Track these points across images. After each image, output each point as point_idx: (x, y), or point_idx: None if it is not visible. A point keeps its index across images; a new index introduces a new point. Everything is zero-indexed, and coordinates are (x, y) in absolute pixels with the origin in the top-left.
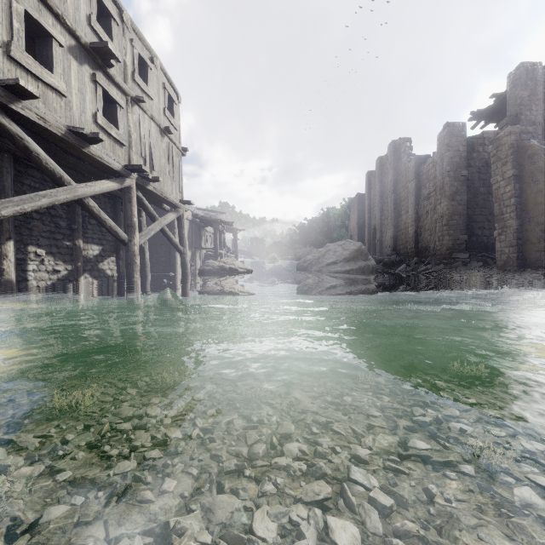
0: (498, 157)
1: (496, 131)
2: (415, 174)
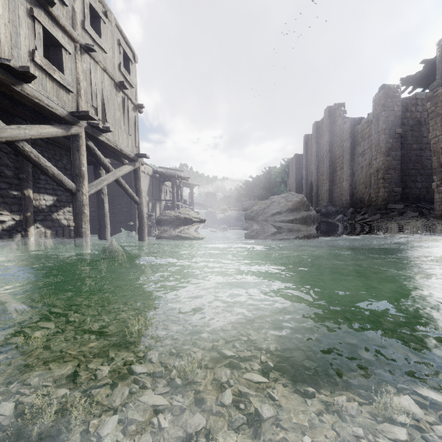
0: (437, 113)
1: (428, 92)
2: (350, 134)
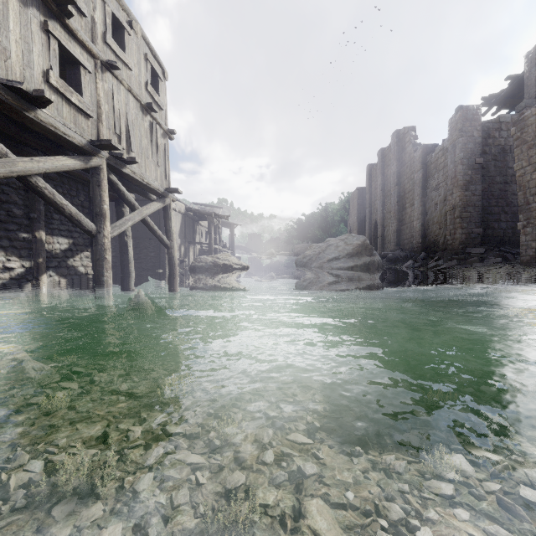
0: (523, 140)
1: (514, 115)
2: (422, 164)
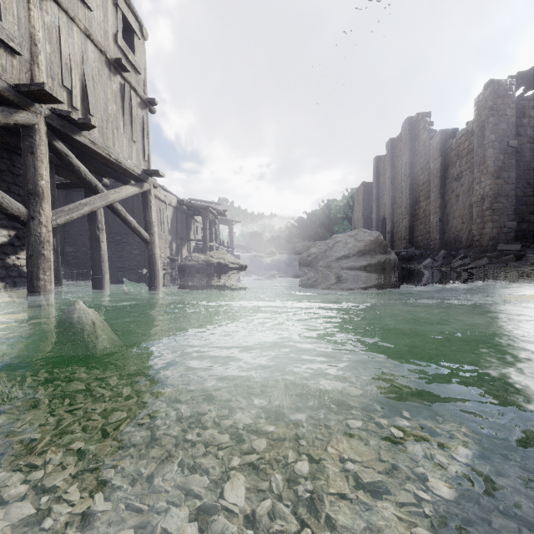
0: None
1: None
2: (441, 152)
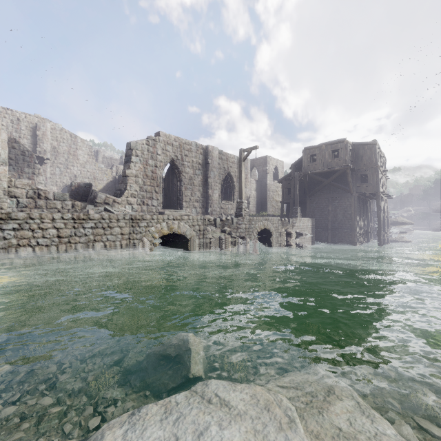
0: None
1: None
2: None
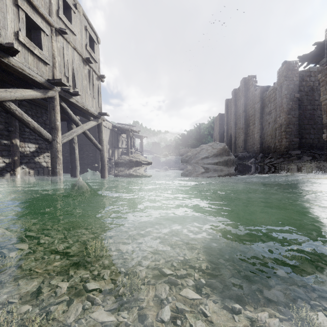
0: (326, 82)
1: (319, 67)
2: (260, 98)
